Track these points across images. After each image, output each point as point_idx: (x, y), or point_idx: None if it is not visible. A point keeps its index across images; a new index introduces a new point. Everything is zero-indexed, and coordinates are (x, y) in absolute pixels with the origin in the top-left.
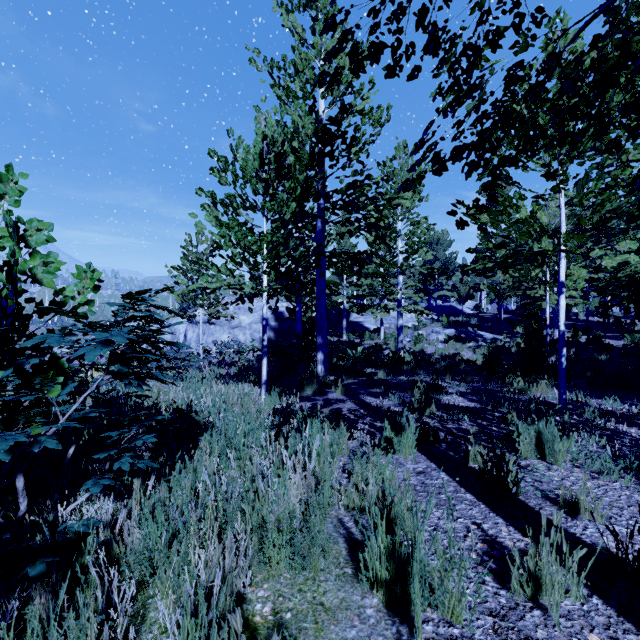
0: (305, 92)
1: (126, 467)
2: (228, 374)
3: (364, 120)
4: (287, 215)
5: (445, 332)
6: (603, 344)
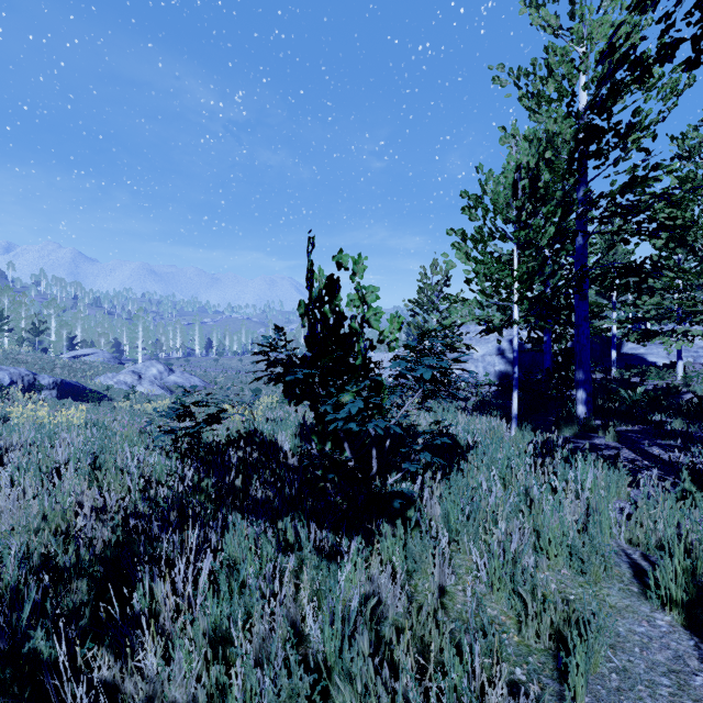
0: (561, 92)
1: (428, 458)
2: (467, 407)
3: (648, 98)
4: (543, 241)
5: None
6: None
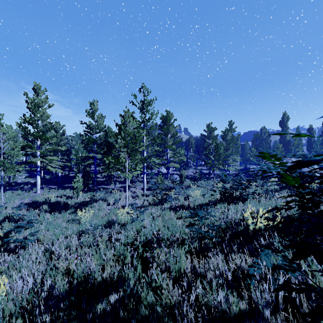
0: None
1: None
2: None
3: None
4: None
5: (25, 175)
6: (66, 176)
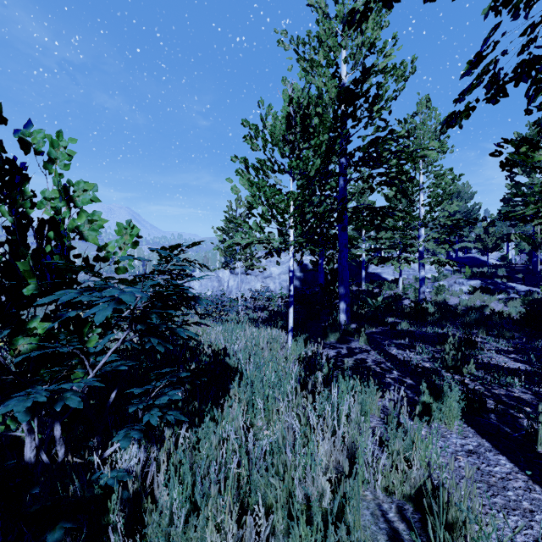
0: (328, 60)
1: (154, 420)
2: (260, 318)
3: (387, 76)
4: (312, 172)
5: (469, 283)
6: None
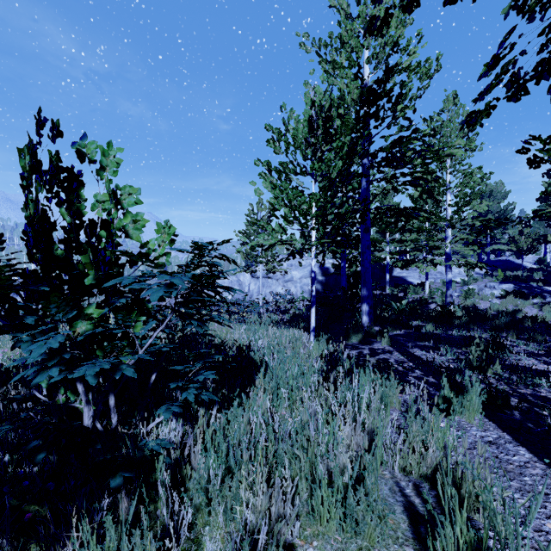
0: (350, 61)
1: (191, 398)
2: (282, 320)
3: (411, 75)
4: (334, 174)
5: (501, 287)
6: None
